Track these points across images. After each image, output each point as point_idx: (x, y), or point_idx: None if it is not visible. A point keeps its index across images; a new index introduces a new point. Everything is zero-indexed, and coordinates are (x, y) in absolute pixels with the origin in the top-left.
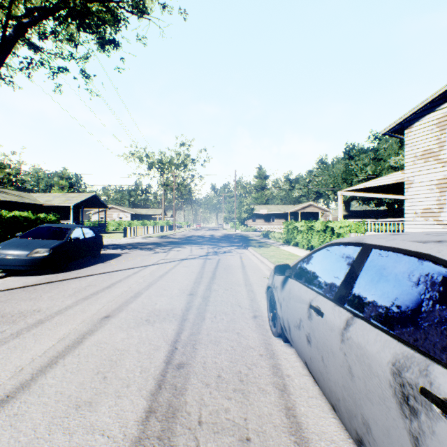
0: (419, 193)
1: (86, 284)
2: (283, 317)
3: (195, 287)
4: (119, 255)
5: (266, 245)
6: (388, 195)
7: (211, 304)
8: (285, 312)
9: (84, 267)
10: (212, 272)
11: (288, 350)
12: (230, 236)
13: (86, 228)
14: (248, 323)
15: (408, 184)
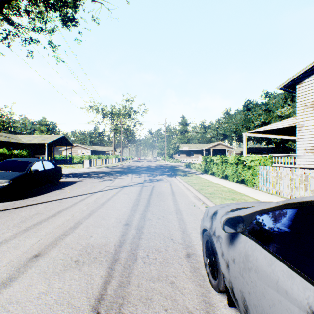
0: (308, 134)
1: (35, 212)
2: (233, 283)
3: (131, 215)
4: (74, 183)
5: (189, 174)
6: (280, 136)
7: (144, 237)
8: (237, 280)
9: (42, 194)
10: (147, 199)
11: None
12: (161, 166)
13: (46, 161)
14: (183, 265)
15: (300, 127)
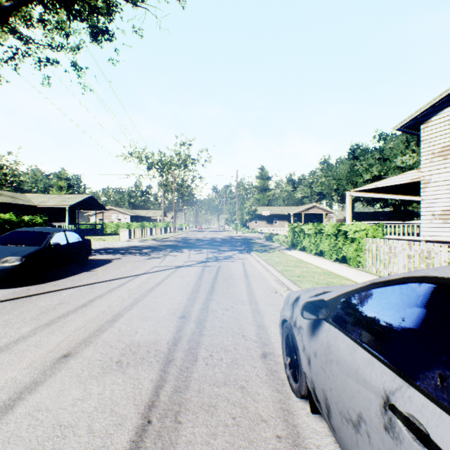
0: (437, 194)
1: (59, 301)
2: (315, 382)
3: (188, 305)
4: (109, 262)
5: (270, 249)
6: (399, 196)
7: (207, 332)
8: (319, 377)
9: (65, 276)
10: (211, 284)
11: (319, 427)
12: (231, 239)
13: (70, 231)
14: (256, 367)
15: (425, 184)
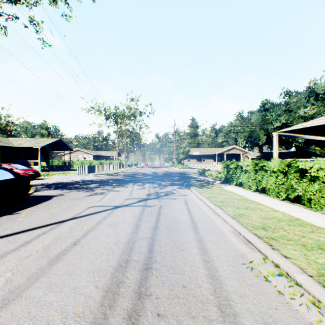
0: None
1: None
2: None
3: None
4: (47, 199)
5: (207, 184)
6: (316, 137)
7: None
8: None
9: None
10: (148, 243)
11: None
12: (170, 173)
13: None
14: None
15: None
